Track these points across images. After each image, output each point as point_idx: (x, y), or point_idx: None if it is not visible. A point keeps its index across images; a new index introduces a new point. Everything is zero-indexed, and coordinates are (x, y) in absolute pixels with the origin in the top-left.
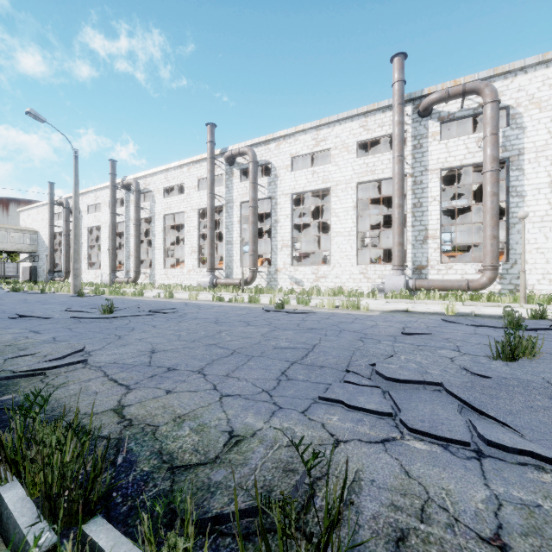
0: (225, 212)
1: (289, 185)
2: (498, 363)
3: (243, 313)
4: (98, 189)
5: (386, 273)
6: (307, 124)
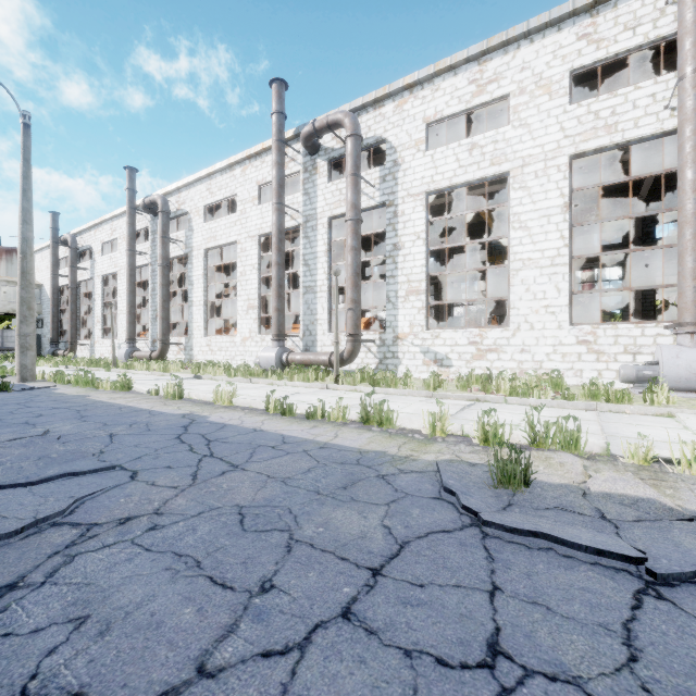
0: (303, 237)
1: (421, 178)
2: None
3: (374, 545)
4: (115, 217)
5: (646, 343)
6: (459, 53)
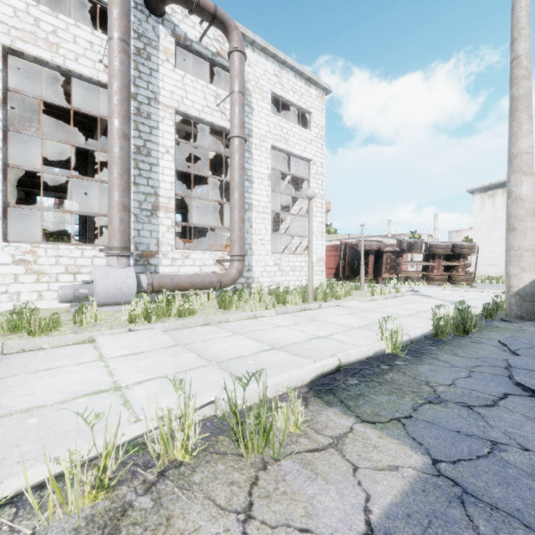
0: None
1: None
2: None
3: None
4: None
5: (85, 263)
6: None
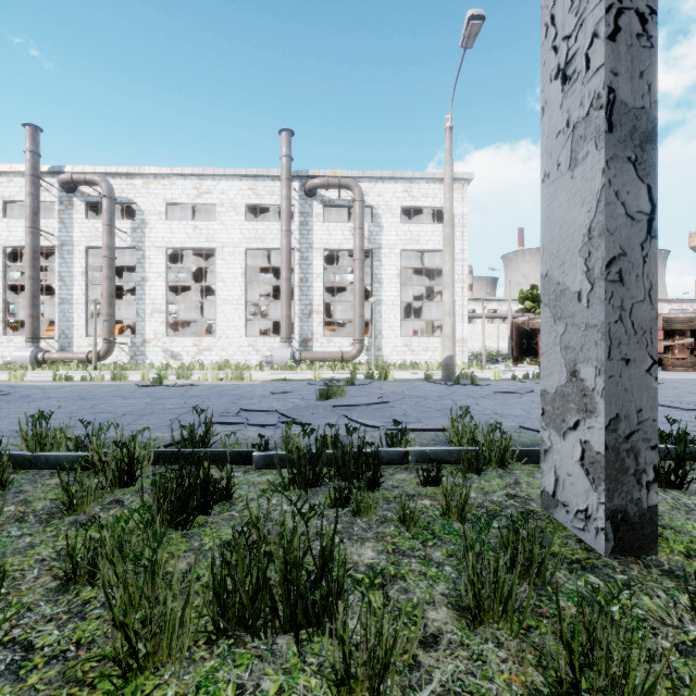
0: (59, 257)
1: (163, 237)
2: (318, 402)
3: (112, 390)
4: None
5: (276, 346)
6: (187, 169)
